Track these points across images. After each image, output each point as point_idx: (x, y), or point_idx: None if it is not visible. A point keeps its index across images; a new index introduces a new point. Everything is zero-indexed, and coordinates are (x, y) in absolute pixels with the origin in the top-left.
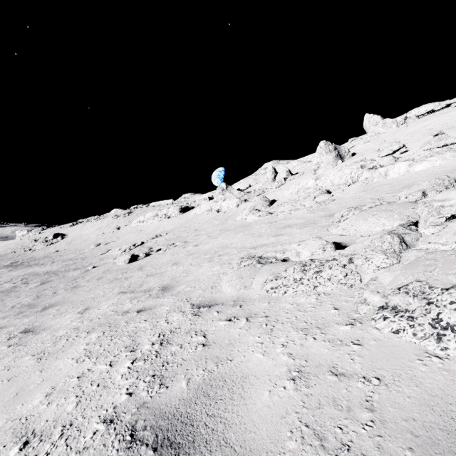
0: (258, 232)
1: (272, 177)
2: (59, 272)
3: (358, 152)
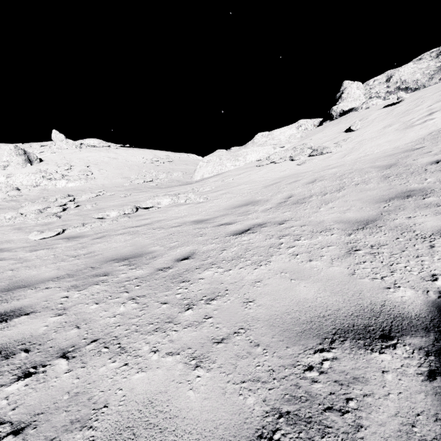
0: None
1: None
2: None
3: (45, 159)
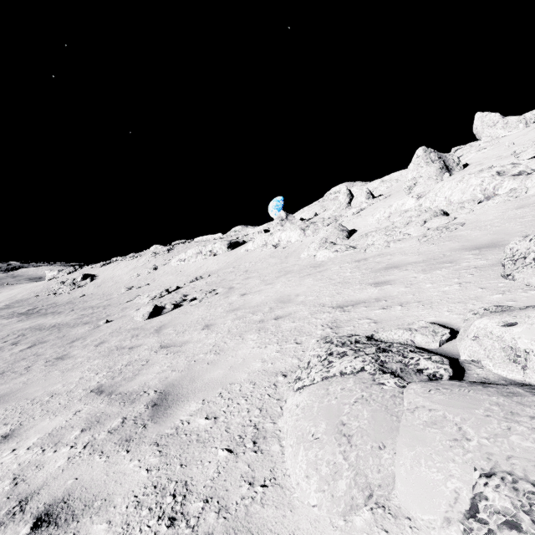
0: (339, 276)
1: (346, 201)
2: (65, 327)
3: (470, 162)
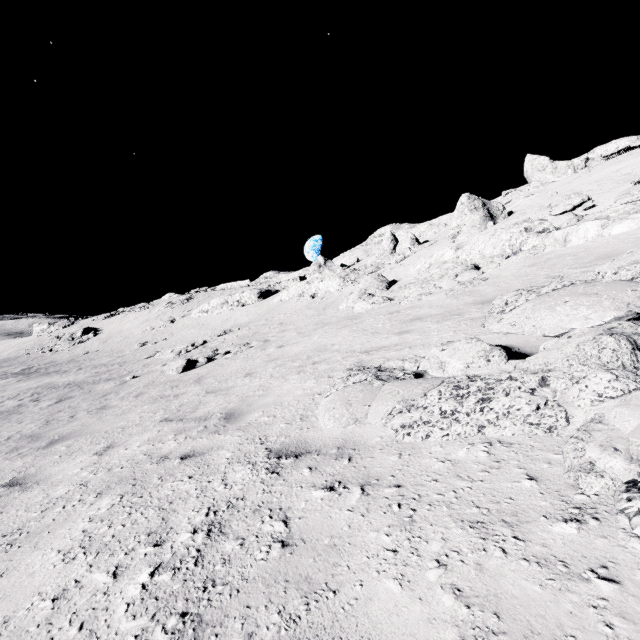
0: (372, 327)
1: (390, 247)
2: (85, 384)
3: (516, 209)
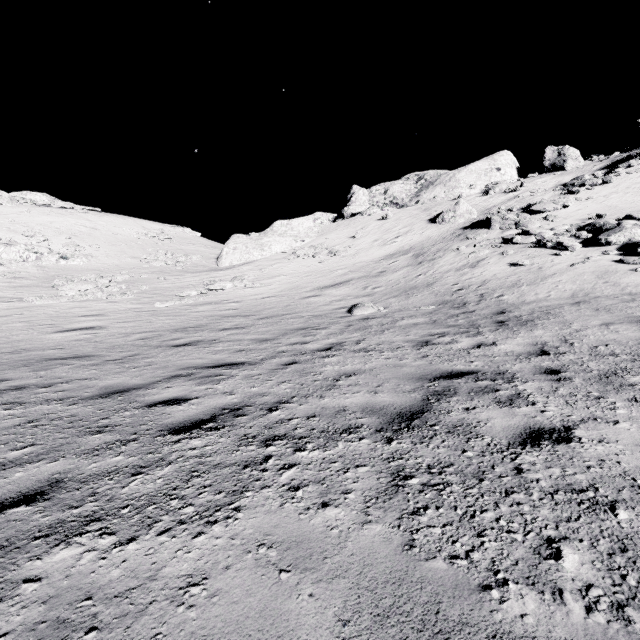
0: None
1: None
2: None
3: None
